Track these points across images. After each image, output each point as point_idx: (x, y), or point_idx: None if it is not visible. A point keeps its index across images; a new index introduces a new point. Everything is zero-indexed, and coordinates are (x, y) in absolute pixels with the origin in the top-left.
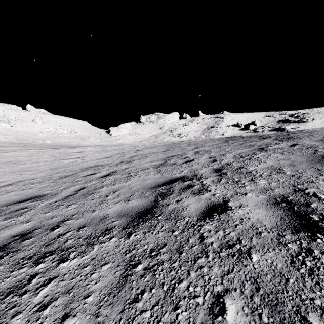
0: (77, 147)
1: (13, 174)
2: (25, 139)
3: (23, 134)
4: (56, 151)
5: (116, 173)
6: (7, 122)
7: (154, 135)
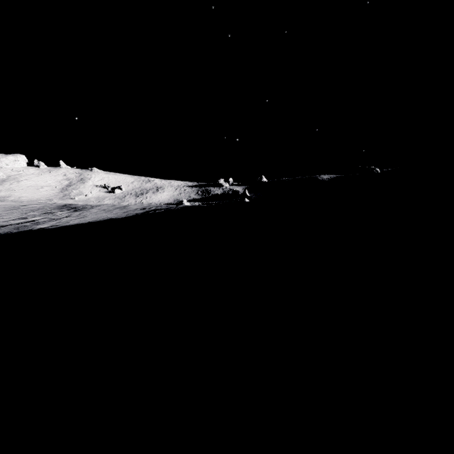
0: None
1: None
2: None
3: None
4: None
5: None
6: None
7: None
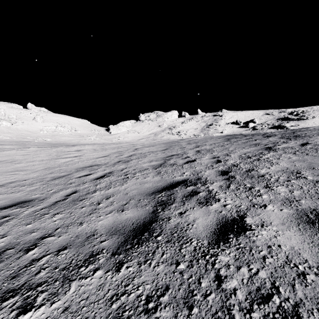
0: (76, 145)
1: (6, 175)
2: (25, 137)
3: (23, 132)
4: (54, 149)
5: (112, 175)
6: (8, 120)
7: (153, 133)
